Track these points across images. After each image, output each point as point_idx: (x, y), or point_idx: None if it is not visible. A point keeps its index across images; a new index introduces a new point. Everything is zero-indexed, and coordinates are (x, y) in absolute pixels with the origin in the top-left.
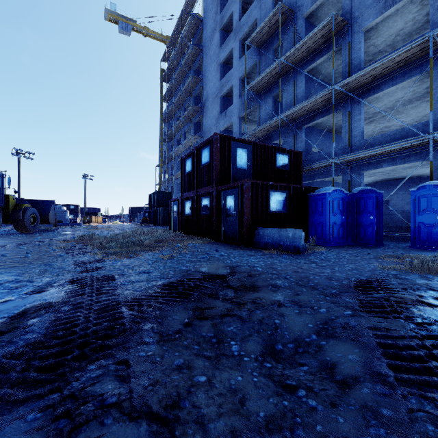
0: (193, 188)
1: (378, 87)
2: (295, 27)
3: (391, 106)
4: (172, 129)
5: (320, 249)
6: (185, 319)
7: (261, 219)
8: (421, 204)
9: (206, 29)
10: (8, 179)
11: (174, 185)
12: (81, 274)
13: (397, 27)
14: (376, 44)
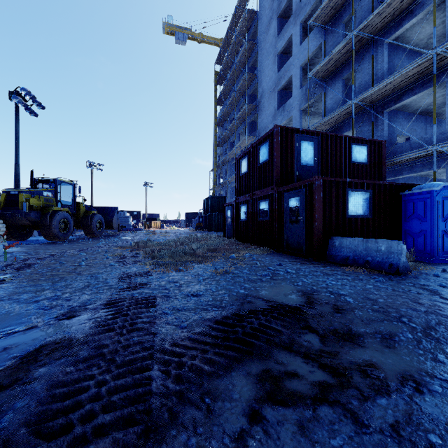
0: (249, 191)
1: None
2: None
3: None
4: (226, 131)
5: (428, 268)
6: (250, 402)
7: (335, 226)
8: None
9: (261, 20)
10: (79, 188)
11: (227, 190)
12: (122, 292)
13: None
14: None
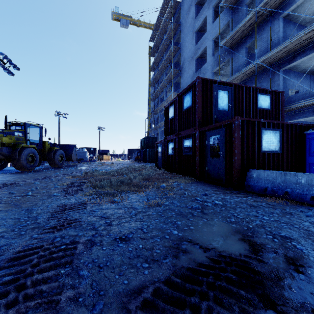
0: (175, 131)
1: None
2: None
3: None
4: (157, 90)
5: None
6: None
7: (251, 160)
8: None
9: (183, 7)
10: (45, 130)
11: (158, 132)
12: (44, 234)
13: None
14: None
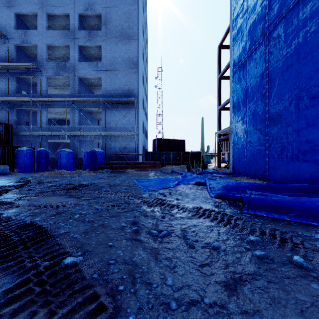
0: None
1: (53, 105)
2: (8, 49)
3: (62, 112)
4: None
5: (18, 173)
6: None
7: None
8: (61, 156)
9: None
10: None
11: None
12: None
13: (63, 81)
14: (56, 82)
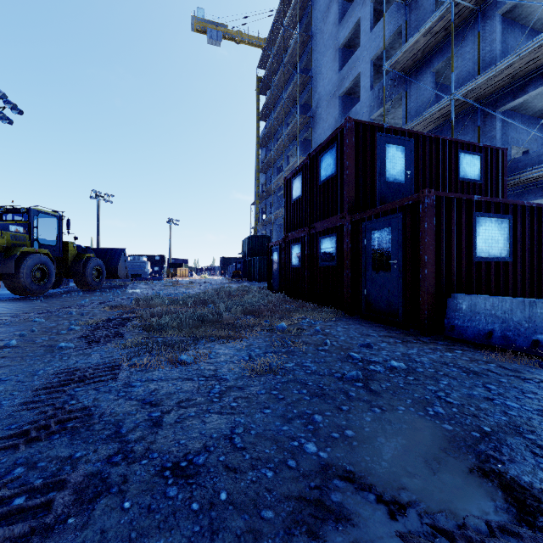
0: (304, 223)
1: None
2: None
3: None
4: (271, 153)
5: None
6: None
7: (456, 275)
8: None
9: (317, 5)
10: (67, 222)
11: (273, 228)
12: None
13: None
14: None
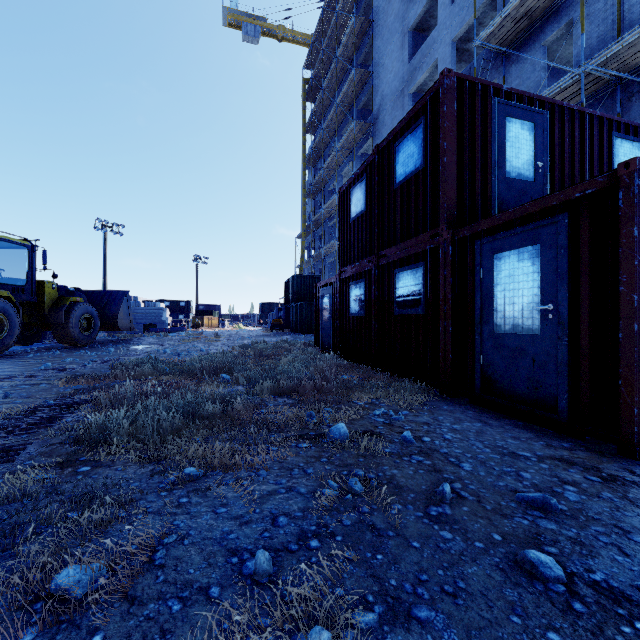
0: (369, 251)
1: None
2: None
3: None
4: (321, 172)
5: None
6: None
7: None
8: None
9: None
10: (43, 254)
11: (323, 266)
12: None
13: None
14: None
